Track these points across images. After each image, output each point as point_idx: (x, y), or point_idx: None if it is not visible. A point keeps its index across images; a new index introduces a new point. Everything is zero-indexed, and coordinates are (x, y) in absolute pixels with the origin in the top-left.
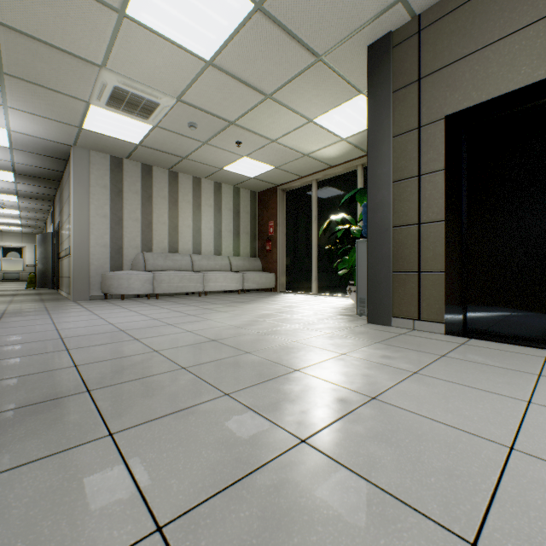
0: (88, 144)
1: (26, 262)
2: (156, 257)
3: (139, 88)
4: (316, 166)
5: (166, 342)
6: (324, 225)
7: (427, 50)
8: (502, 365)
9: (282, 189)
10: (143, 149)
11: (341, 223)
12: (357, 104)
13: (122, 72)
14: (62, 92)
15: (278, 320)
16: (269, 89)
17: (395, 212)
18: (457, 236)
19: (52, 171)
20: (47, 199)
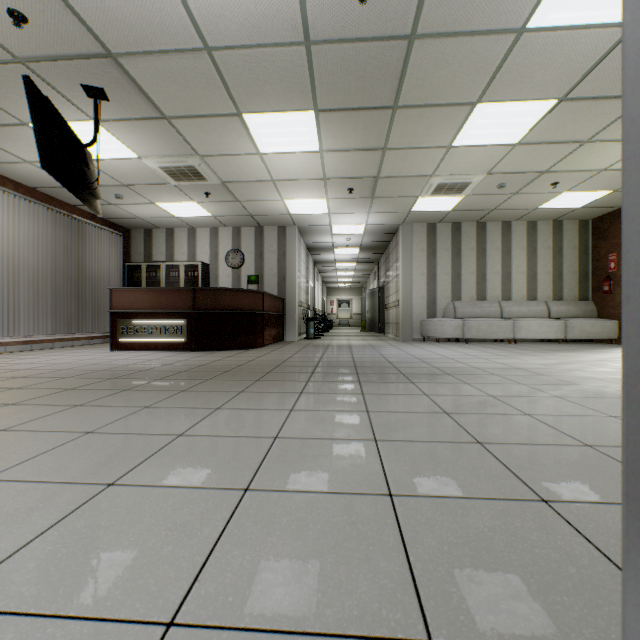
0: (411, 220)
1: (352, 311)
2: (464, 305)
3: (456, 178)
4: None
5: (482, 365)
6: None
7: None
8: None
9: None
10: (454, 213)
11: None
12: None
13: (444, 173)
14: (403, 196)
15: (591, 365)
16: (584, 137)
17: None
18: None
19: (383, 242)
20: (374, 261)
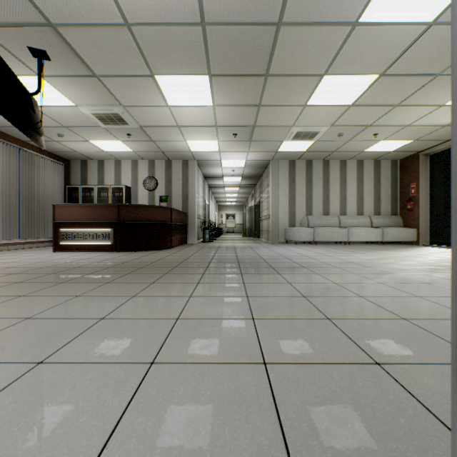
0: (278, 158)
1: (236, 222)
2: (314, 218)
3: (309, 128)
4: None
5: (327, 261)
6: None
7: None
8: None
9: (424, 154)
10: (307, 153)
11: None
12: None
13: (301, 124)
14: (272, 140)
15: (400, 259)
16: (396, 102)
17: None
18: None
19: (258, 173)
20: (251, 187)
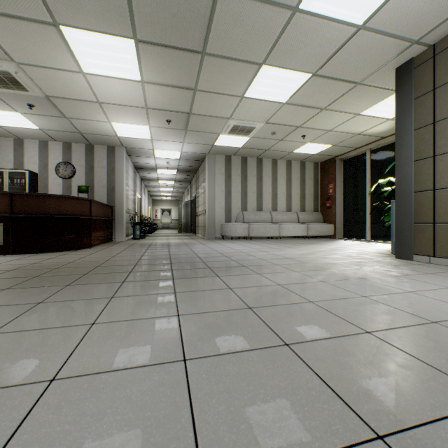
0: (214, 152)
1: (172, 217)
2: (249, 214)
3: (245, 123)
4: (368, 140)
5: (265, 257)
6: (372, 187)
7: (440, 69)
8: None
9: (340, 159)
10: (243, 149)
11: (390, 184)
12: None
13: (238, 118)
14: (209, 132)
15: (328, 253)
16: (323, 105)
17: (415, 181)
18: None
19: (194, 167)
20: (187, 181)
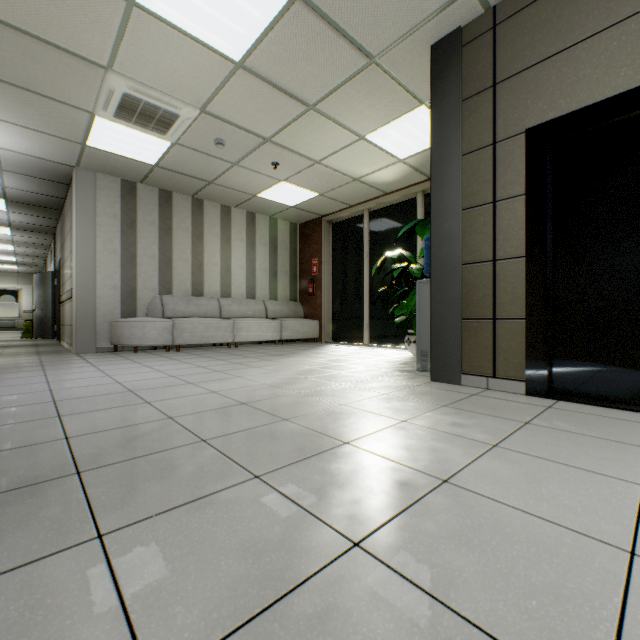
0: (94, 165)
1: (22, 307)
2: (177, 301)
3: (154, 95)
4: (367, 193)
5: (184, 406)
6: (378, 263)
7: (504, 49)
8: (602, 435)
9: (328, 221)
10: (161, 171)
11: (398, 261)
12: (418, 117)
13: (133, 75)
14: (60, 100)
15: (323, 377)
16: (311, 98)
17: (465, 246)
18: (541, 276)
19: (51, 197)
20: (46, 231)
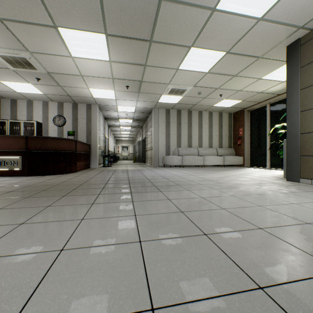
0: (158, 107)
1: (129, 152)
2: (182, 149)
3: (180, 86)
4: (268, 96)
5: (193, 179)
6: (271, 130)
7: None
8: None
9: (247, 110)
10: (178, 105)
11: (284, 128)
12: None
13: (174, 83)
14: (154, 93)
15: (238, 177)
16: (234, 73)
17: (301, 126)
18: None
19: (144, 117)
20: (140, 127)
